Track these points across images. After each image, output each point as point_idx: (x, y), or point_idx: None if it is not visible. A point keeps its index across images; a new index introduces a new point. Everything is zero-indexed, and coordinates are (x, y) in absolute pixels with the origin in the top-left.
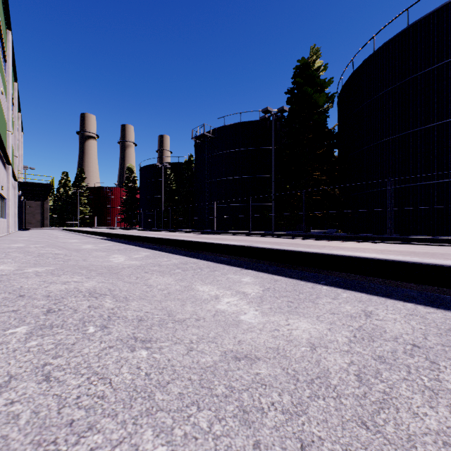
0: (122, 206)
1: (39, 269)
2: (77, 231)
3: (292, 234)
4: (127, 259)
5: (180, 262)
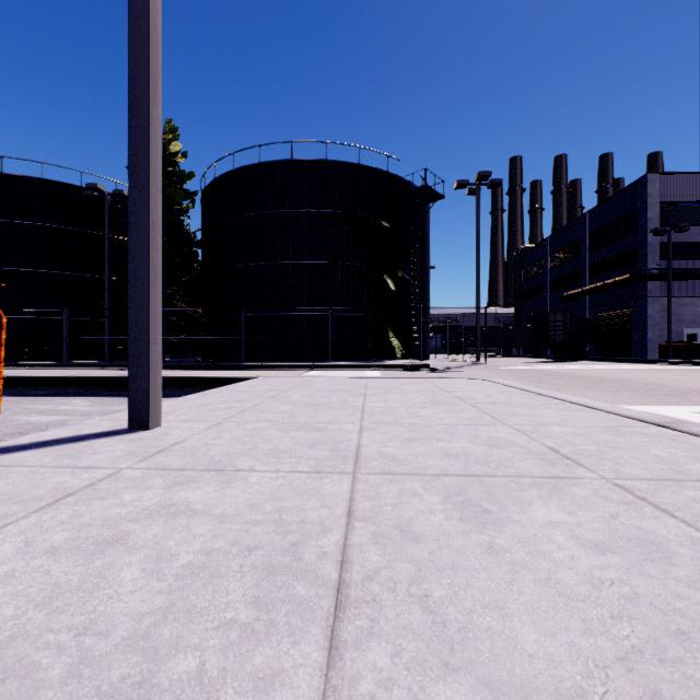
0: None
1: None
2: None
3: None
4: None
5: None
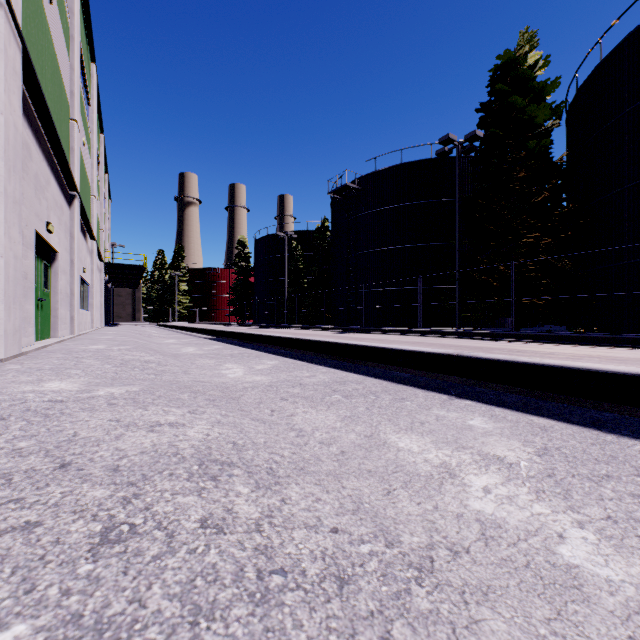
0: (232, 294)
1: (116, 391)
2: (175, 327)
3: (498, 333)
4: (247, 372)
5: (332, 379)
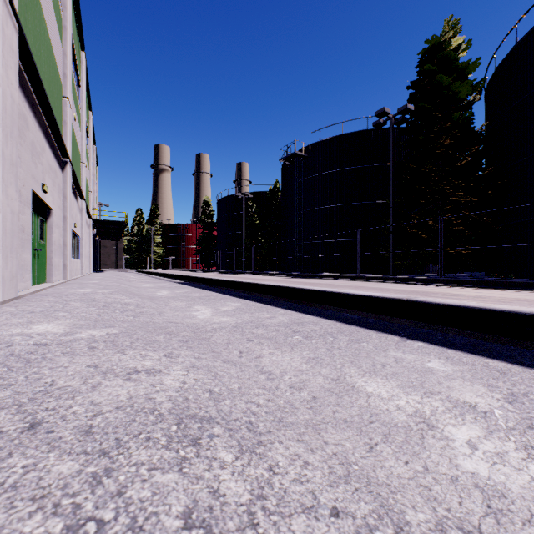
0: (198, 245)
1: (98, 333)
2: (151, 273)
3: (429, 279)
4: (214, 313)
5: (290, 321)
